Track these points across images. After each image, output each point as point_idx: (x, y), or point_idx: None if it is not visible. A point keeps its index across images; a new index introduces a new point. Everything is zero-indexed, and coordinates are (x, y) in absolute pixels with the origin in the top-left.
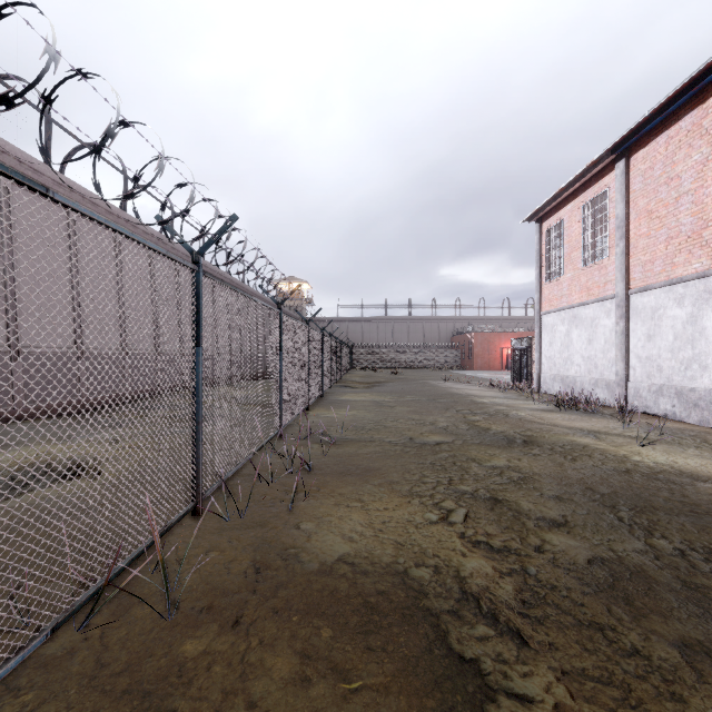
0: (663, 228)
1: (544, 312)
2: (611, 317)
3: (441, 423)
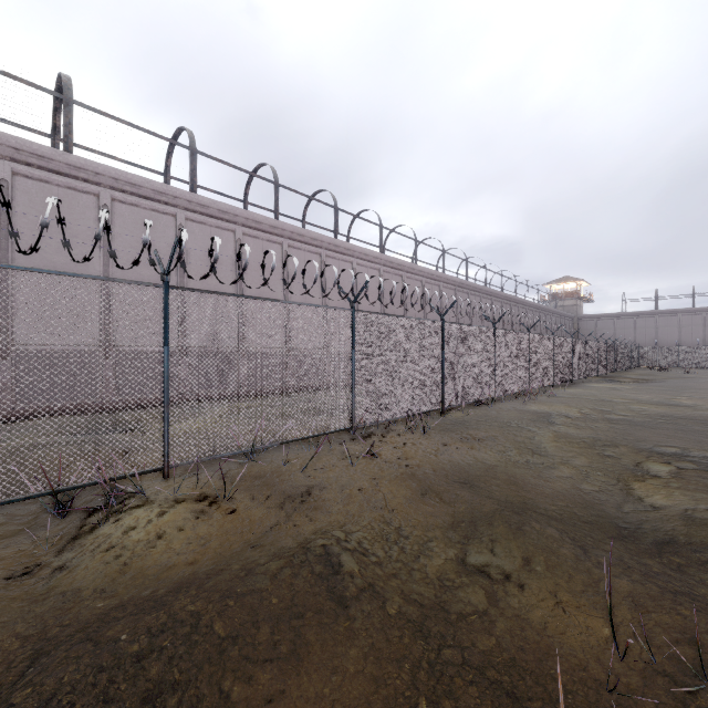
0: None
1: None
2: None
3: (643, 397)
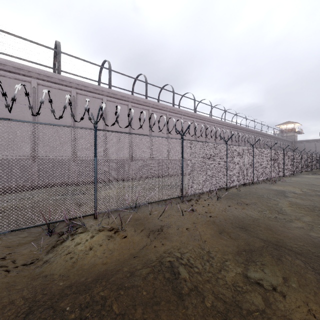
0: None
1: None
2: None
3: None
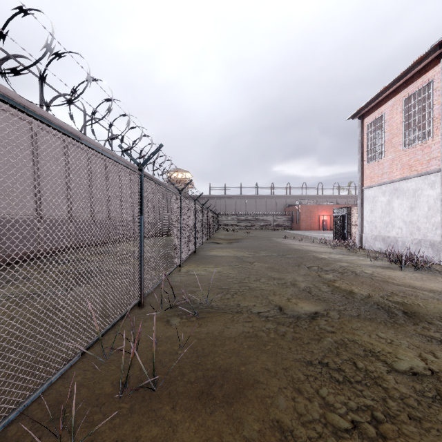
0: None
1: (366, 187)
2: (435, 188)
3: (301, 283)
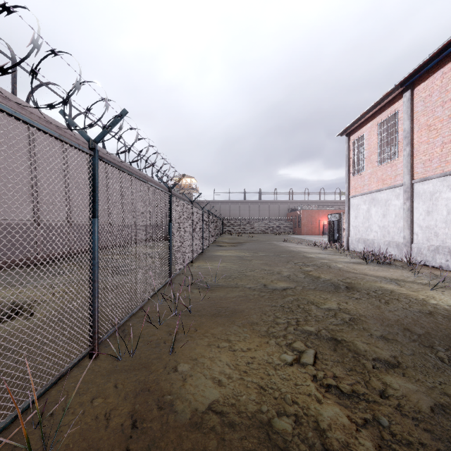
0: (439, 137)
1: (351, 196)
2: (400, 199)
3: (284, 272)
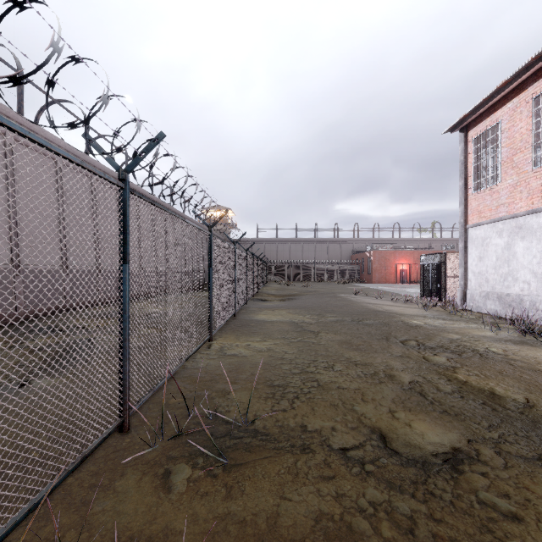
0: None
1: (471, 224)
2: None
3: (402, 375)
